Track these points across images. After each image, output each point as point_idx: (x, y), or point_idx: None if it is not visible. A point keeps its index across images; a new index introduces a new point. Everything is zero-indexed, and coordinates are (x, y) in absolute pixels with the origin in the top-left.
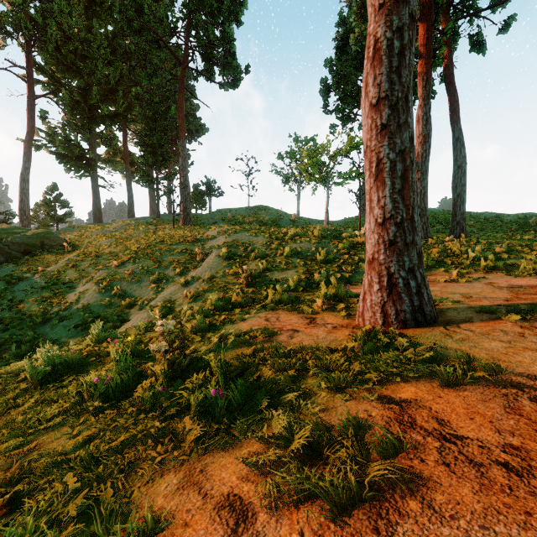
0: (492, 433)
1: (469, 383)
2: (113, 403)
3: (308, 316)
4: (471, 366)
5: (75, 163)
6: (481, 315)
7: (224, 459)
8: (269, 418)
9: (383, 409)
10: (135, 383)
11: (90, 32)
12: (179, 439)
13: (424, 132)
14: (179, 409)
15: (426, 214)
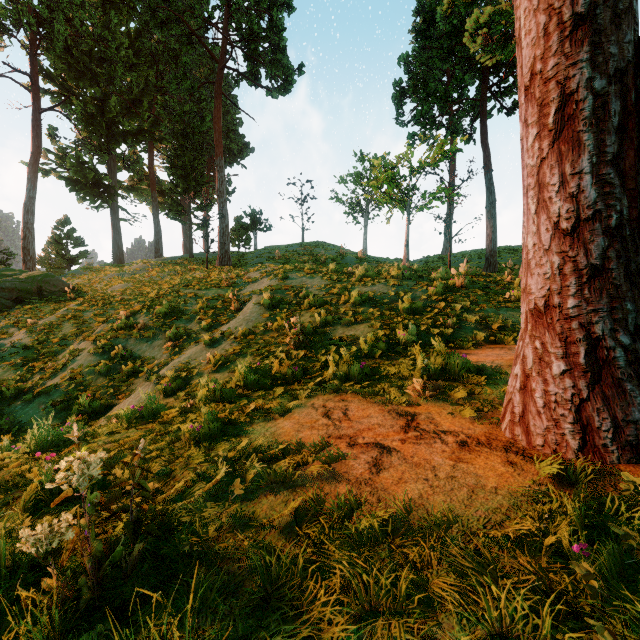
0: None
1: None
2: None
3: (400, 410)
4: None
5: (89, 190)
6: None
7: None
8: None
9: None
10: (0, 615)
11: (107, 29)
12: None
13: None
14: None
15: None
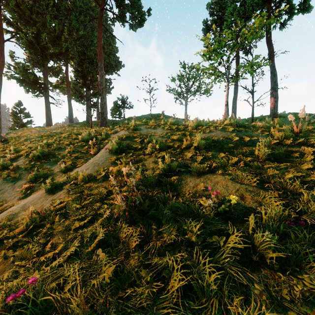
0: None
1: None
2: None
3: None
4: None
5: (31, 86)
6: None
7: None
8: None
9: None
10: None
11: None
12: None
13: None
14: None
15: None
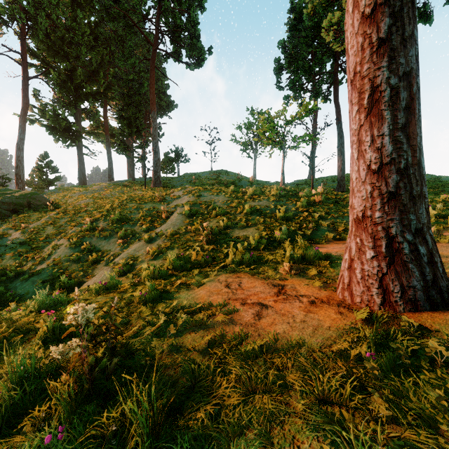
0: None
1: None
2: None
3: (275, 283)
4: None
5: (62, 134)
6: None
7: None
8: None
9: None
10: (36, 398)
11: (75, 21)
12: None
13: None
14: None
15: None
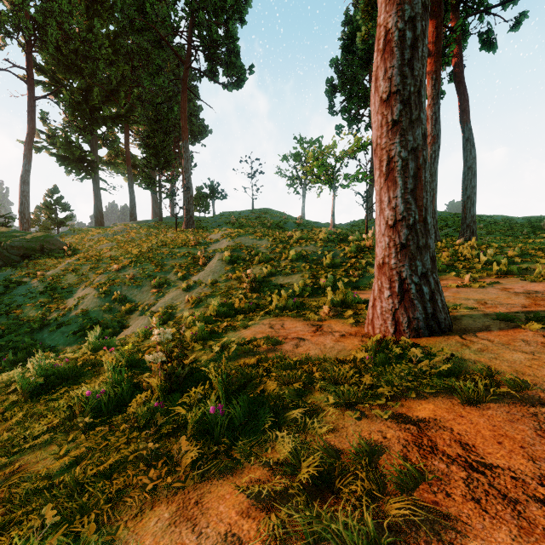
0: (526, 461)
1: (492, 399)
2: (106, 418)
3: (314, 323)
4: (493, 380)
5: (76, 165)
6: (498, 322)
7: (222, 488)
8: (273, 439)
9: (399, 430)
10: (130, 397)
11: (91, 32)
12: (173, 462)
13: (434, 132)
14: (175, 426)
15: (435, 217)
